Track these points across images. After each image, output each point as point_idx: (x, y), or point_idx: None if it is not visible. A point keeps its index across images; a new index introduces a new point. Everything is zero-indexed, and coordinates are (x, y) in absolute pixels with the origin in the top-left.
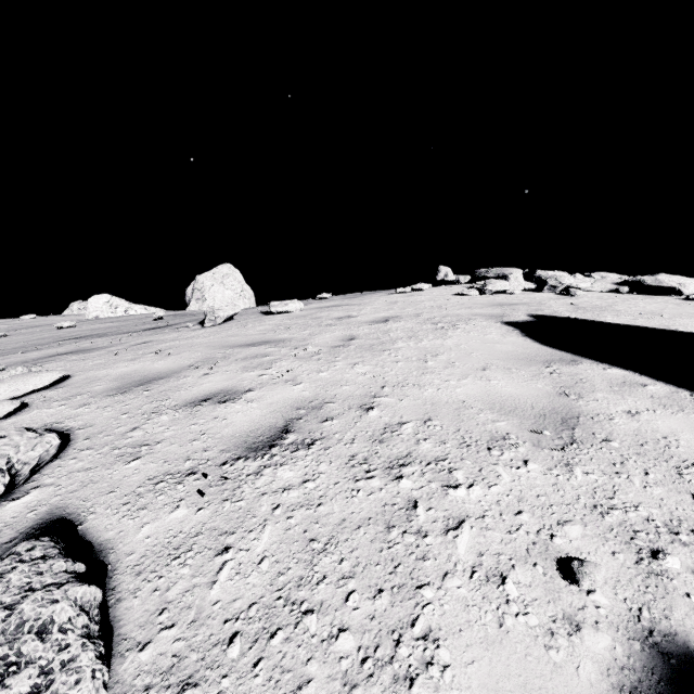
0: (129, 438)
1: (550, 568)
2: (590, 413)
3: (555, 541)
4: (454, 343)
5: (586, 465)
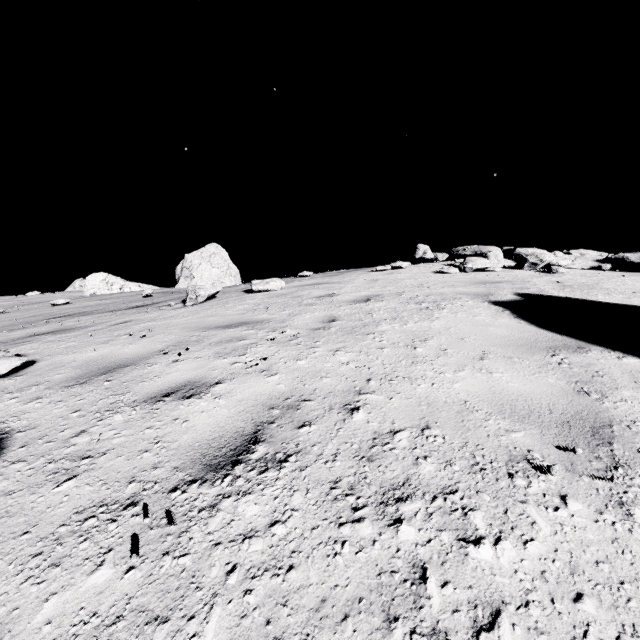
0: (71, 446)
1: None
2: (624, 420)
3: None
4: (443, 325)
5: None
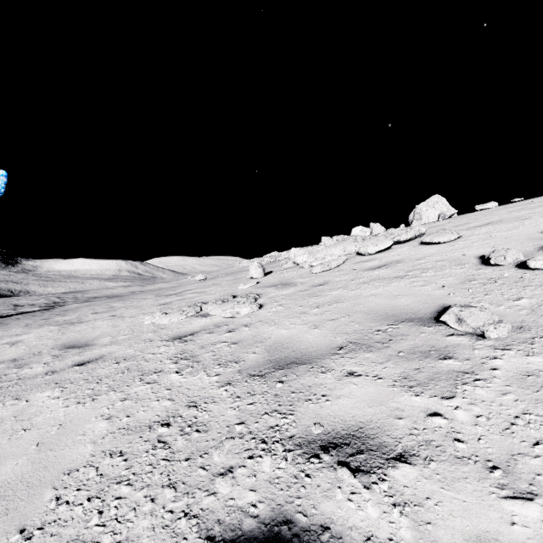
0: None
1: None
2: None
3: None
4: None
5: None
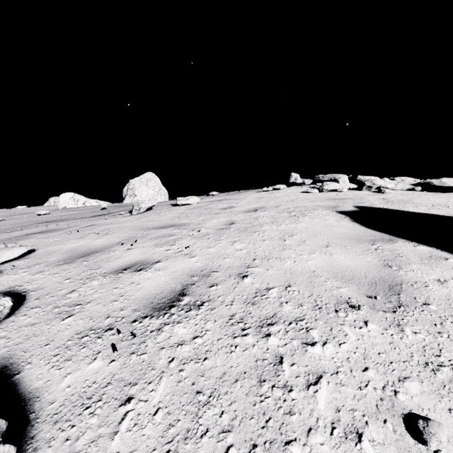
0: (67, 299)
1: (398, 425)
2: (409, 281)
3: (399, 397)
4: (304, 226)
5: (413, 326)
